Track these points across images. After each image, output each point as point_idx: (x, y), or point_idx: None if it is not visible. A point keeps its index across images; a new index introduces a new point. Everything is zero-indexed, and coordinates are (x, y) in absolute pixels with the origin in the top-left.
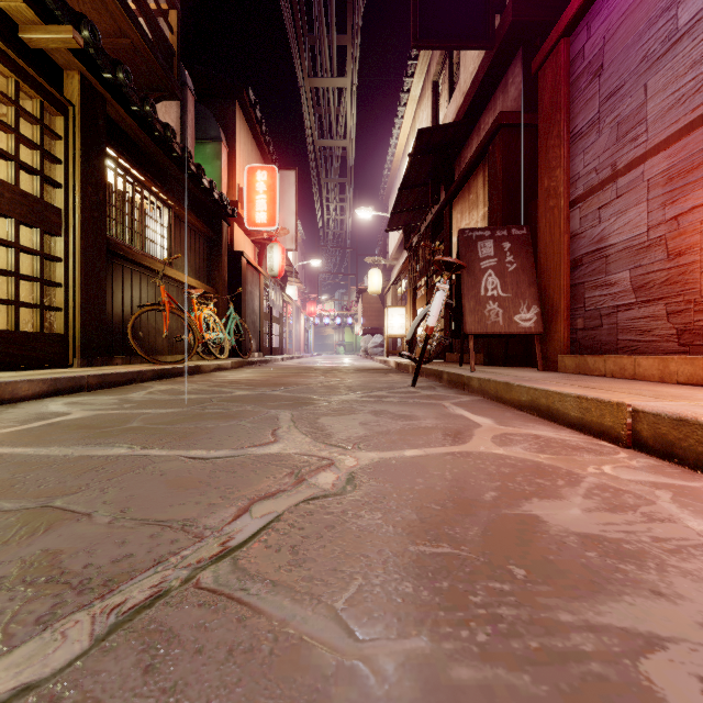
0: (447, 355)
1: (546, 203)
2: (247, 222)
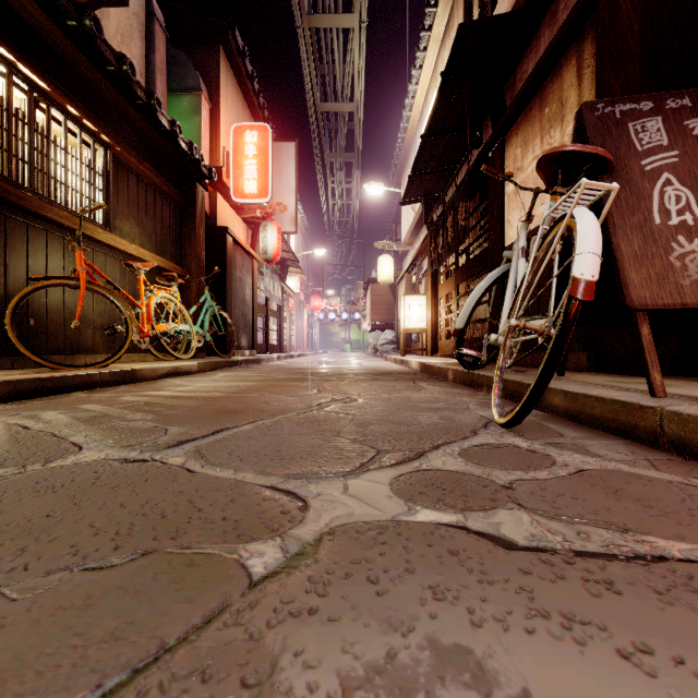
0: None
1: None
2: (234, 193)
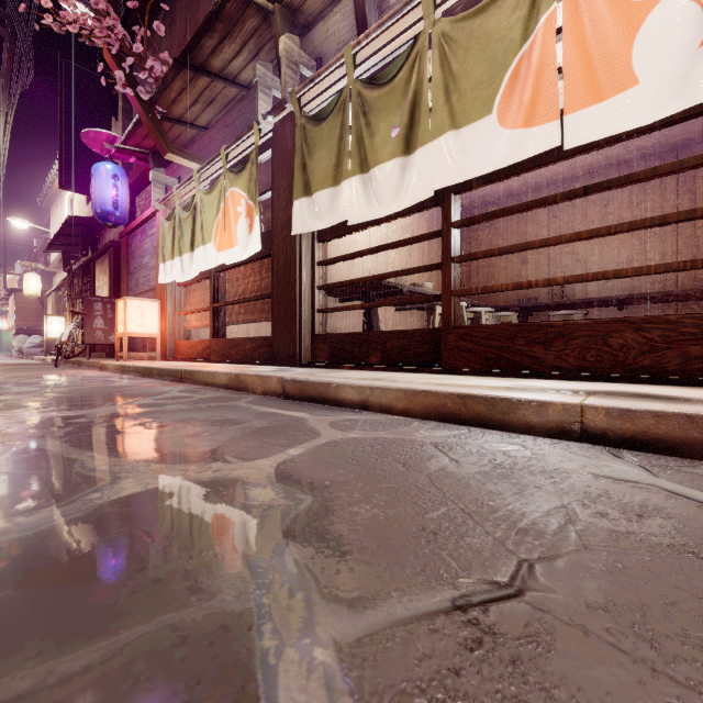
0: (92, 353)
1: (123, 293)
2: None
